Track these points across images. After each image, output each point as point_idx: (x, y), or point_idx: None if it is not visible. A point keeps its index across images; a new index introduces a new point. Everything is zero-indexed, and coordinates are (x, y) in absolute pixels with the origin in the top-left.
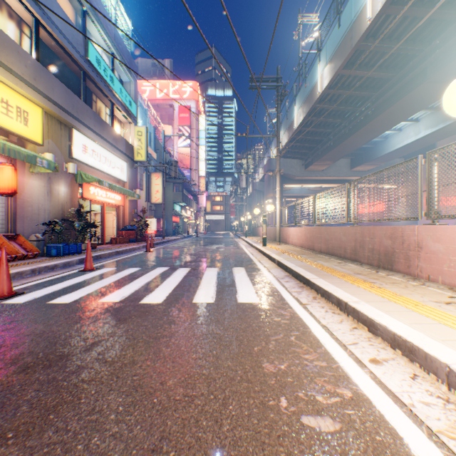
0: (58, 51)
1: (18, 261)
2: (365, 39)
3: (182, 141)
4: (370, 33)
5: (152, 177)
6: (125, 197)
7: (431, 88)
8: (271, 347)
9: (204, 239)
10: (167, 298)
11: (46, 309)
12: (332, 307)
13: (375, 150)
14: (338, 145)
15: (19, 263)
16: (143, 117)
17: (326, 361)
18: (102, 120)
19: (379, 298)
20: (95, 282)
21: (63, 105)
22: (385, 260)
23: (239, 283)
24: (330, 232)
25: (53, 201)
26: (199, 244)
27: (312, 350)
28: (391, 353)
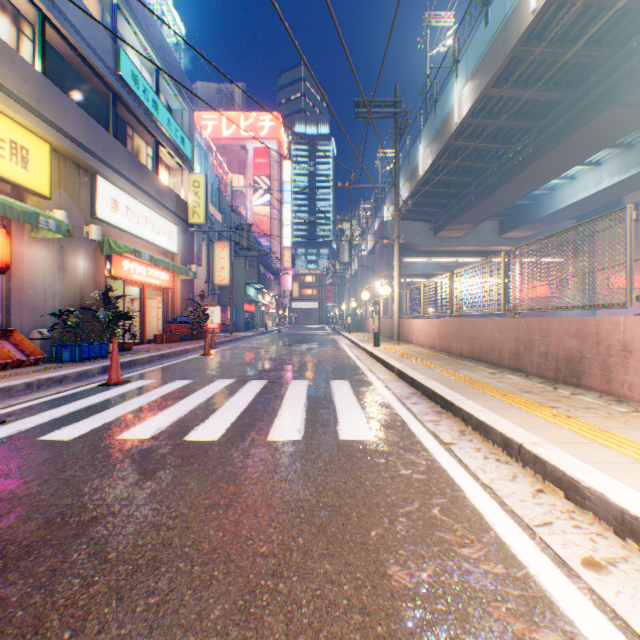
0: (75, 62)
1: (11, 370)
2: (525, 42)
3: (258, 197)
4: (533, 32)
5: (216, 247)
6: (174, 276)
7: (623, 114)
8: (399, 530)
9: (290, 336)
10: (228, 432)
11: (31, 451)
12: (494, 450)
13: (536, 208)
14: (483, 201)
15: (10, 374)
16: (202, 162)
17: (503, 563)
18: (140, 164)
19: (574, 437)
20: (119, 403)
21: (82, 141)
22: (567, 370)
23: (340, 406)
24: (477, 327)
25: (66, 280)
26: (282, 344)
27: (473, 537)
28: (618, 545)
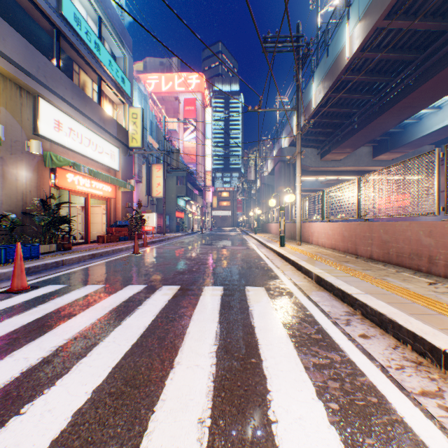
0: None
1: None
2: None
3: (187, 134)
4: None
5: (153, 168)
6: (116, 188)
7: None
8: None
9: (209, 236)
10: (66, 432)
11: None
12: None
13: (405, 134)
14: (364, 127)
15: None
16: (142, 103)
17: None
18: (83, 93)
19: None
20: None
21: (21, 64)
22: None
23: (264, 342)
24: (394, 230)
25: (6, 188)
26: (202, 243)
27: None
28: None
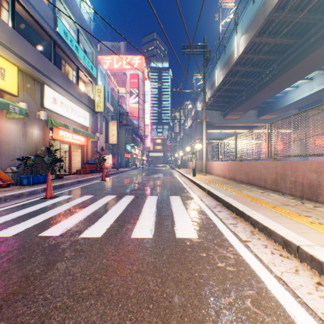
0: (33, 24)
1: None
2: (275, 11)
3: (132, 99)
4: (280, 5)
5: (110, 124)
6: (87, 139)
7: None
8: (224, 323)
9: (148, 170)
10: (107, 232)
11: None
12: (276, 246)
13: (277, 103)
14: (249, 99)
15: None
16: (103, 80)
17: None
18: (69, 79)
19: None
20: (47, 211)
21: (36, 65)
22: (309, 192)
23: (176, 213)
24: (251, 166)
25: (27, 141)
26: (144, 174)
27: None
28: None
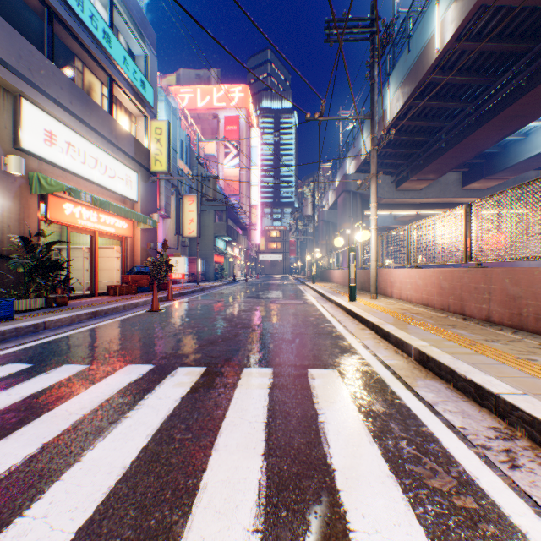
0: None
1: None
2: None
3: (228, 160)
4: None
5: (185, 201)
6: (134, 225)
7: None
8: None
9: (255, 286)
10: None
11: None
12: None
13: (506, 156)
14: (455, 145)
15: None
16: (170, 118)
17: None
18: (86, 97)
19: None
20: None
21: None
22: None
23: (361, 524)
24: (532, 280)
25: None
26: (246, 295)
27: None
28: None
